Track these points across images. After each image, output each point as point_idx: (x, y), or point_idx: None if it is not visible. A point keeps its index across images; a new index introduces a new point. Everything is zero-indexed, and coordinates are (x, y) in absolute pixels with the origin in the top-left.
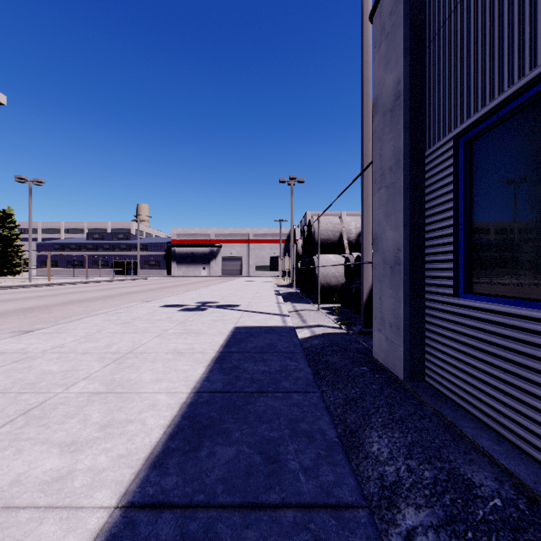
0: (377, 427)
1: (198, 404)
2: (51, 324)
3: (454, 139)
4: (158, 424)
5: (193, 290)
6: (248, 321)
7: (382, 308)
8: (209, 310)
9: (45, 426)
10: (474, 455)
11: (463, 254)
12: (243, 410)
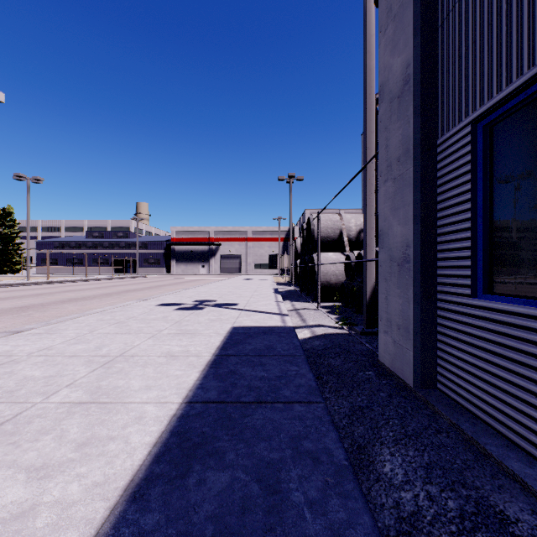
0: (388, 442)
1: (189, 417)
2: (43, 324)
3: (472, 124)
4: (143, 442)
5: (192, 288)
6: (247, 321)
7: (389, 309)
8: (206, 309)
9: (15, 444)
10: (503, 479)
11: (483, 250)
12: (239, 424)
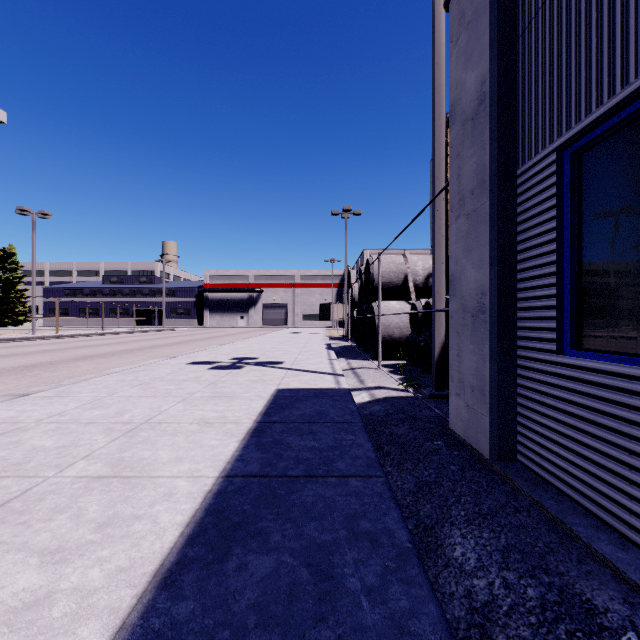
0: (459, 523)
1: (227, 493)
2: (53, 385)
3: (557, 151)
4: (174, 522)
5: (228, 343)
6: (294, 382)
7: (461, 368)
8: (246, 368)
9: (25, 524)
10: (591, 564)
11: (570, 298)
12: (285, 501)
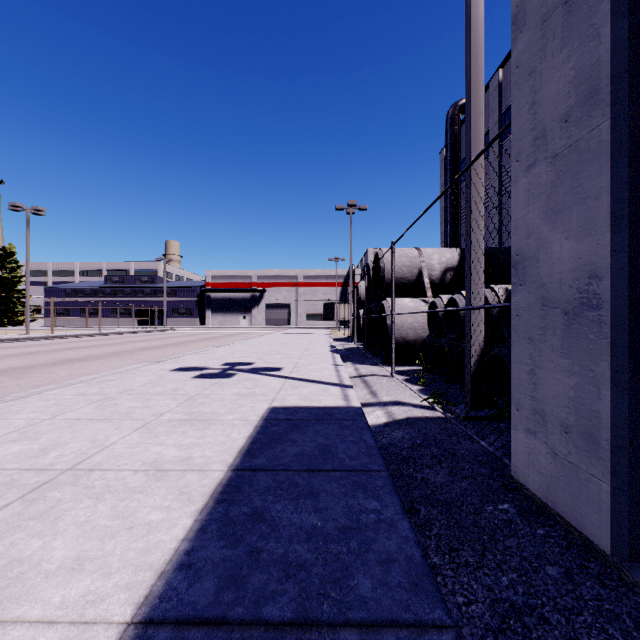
0: None
1: None
2: None
3: None
4: None
5: (225, 345)
6: (292, 397)
7: (538, 392)
8: (237, 377)
9: None
10: None
11: None
12: None
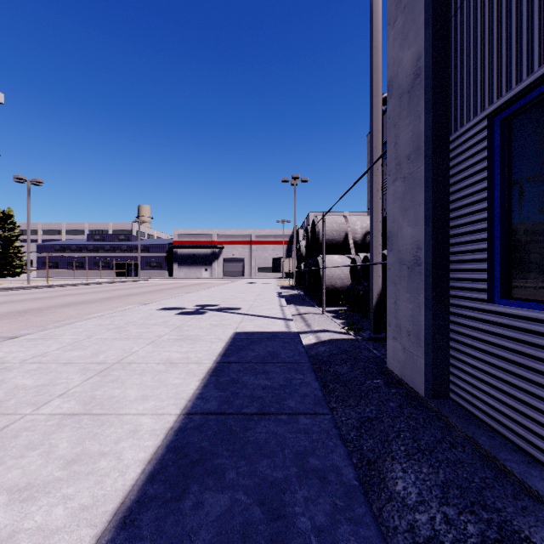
0: (400, 457)
1: (187, 430)
2: (39, 329)
3: (488, 118)
4: (136, 459)
5: (194, 292)
6: (250, 326)
7: (398, 314)
8: (208, 314)
9: None
10: (526, 500)
11: (500, 252)
12: (240, 438)
